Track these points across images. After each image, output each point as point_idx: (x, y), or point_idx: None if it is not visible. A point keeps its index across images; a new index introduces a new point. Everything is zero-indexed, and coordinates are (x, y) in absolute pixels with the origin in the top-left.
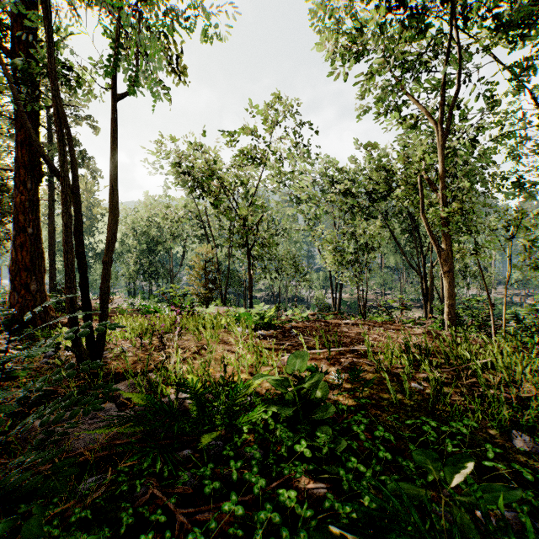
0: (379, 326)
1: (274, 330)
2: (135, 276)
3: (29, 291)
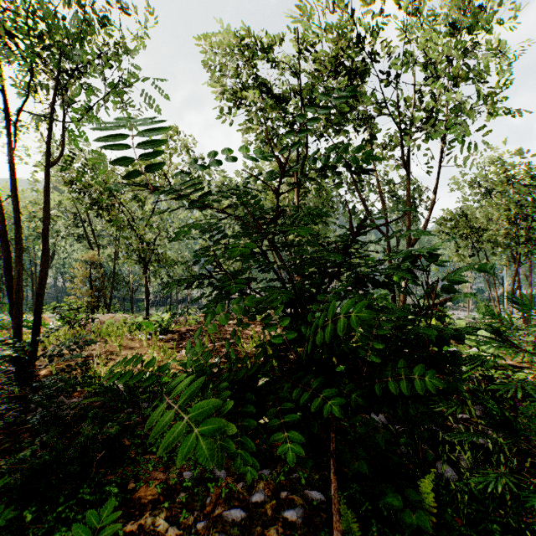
0: (252, 324)
1: (172, 334)
2: None
3: None
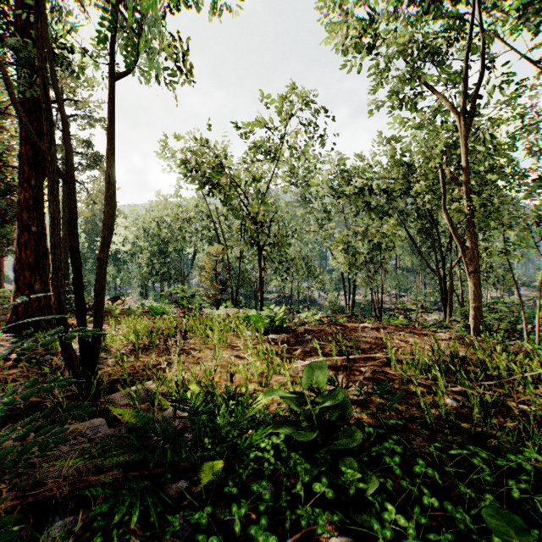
0: (400, 330)
1: (286, 334)
2: (146, 277)
3: (33, 292)
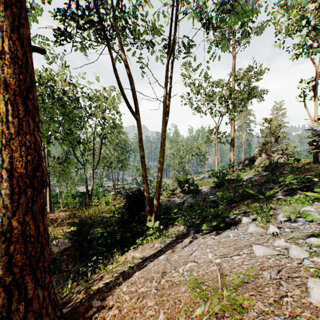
0: None
1: None
2: None
3: None
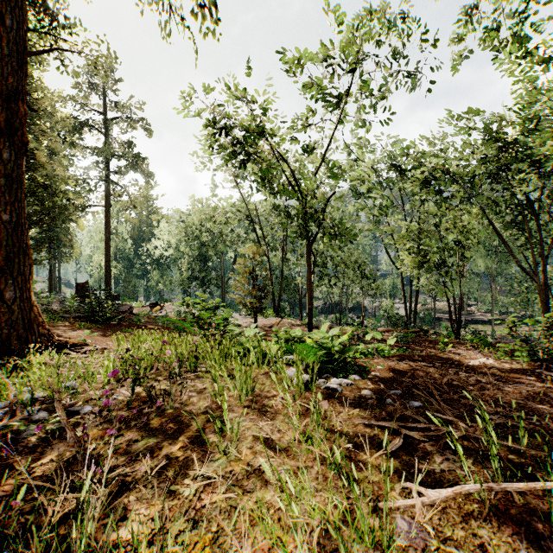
0: None
1: (354, 377)
2: (187, 282)
3: (3, 301)
